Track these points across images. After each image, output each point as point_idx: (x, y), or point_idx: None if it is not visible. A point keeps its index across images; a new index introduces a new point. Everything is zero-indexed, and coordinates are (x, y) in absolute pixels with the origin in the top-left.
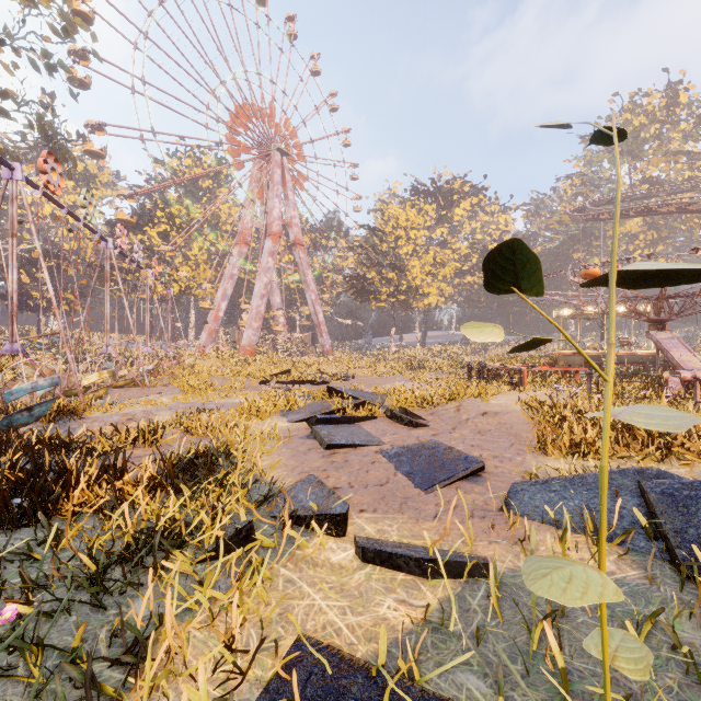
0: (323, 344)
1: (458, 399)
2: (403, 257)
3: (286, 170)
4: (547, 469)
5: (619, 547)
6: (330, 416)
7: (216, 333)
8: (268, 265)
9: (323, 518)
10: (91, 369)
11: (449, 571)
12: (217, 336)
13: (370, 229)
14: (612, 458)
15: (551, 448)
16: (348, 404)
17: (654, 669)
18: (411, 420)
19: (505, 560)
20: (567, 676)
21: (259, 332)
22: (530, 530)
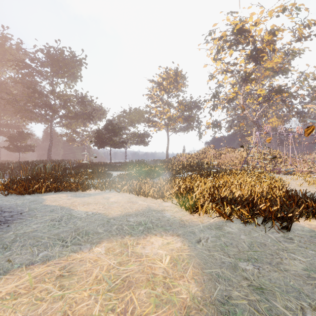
0: None
1: None
2: None
3: None
4: None
5: None
6: None
7: None
8: None
9: None
10: None
11: None
12: None
13: None
14: None
15: None
16: None
17: None
18: None
19: None
20: None
21: None
22: None
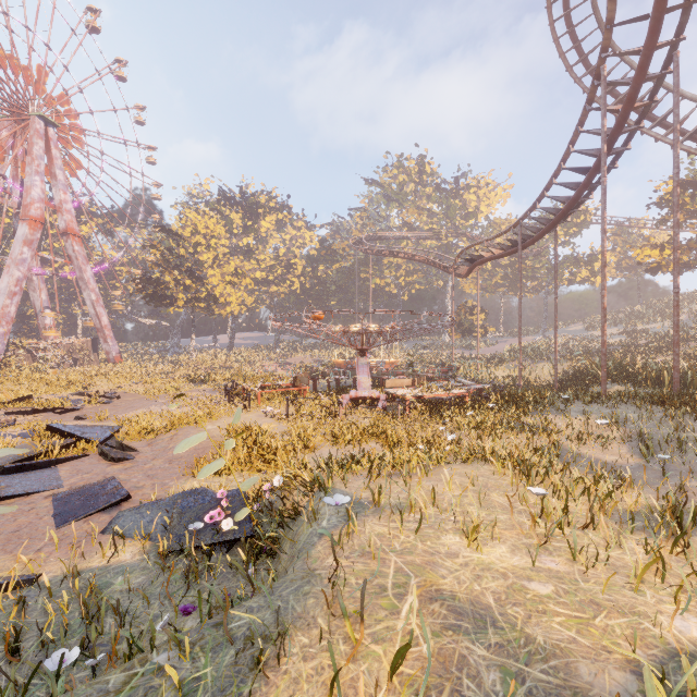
0: (108, 351)
1: (178, 428)
2: (208, 262)
3: (53, 143)
4: (181, 490)
5: (152, 543)
6: (23, 464)
7: None
8: (23, 256)
9: None
10: None
11: (0, 590)
12: None
13: (165, 231)
14: (239, 472)
15: (196, 472)
16: (56, 446)
17: (77, 610)
18: (113, 456)
19: (59, 571)
20: (19, 629)
21: (6, 339)
22: (104, 545)
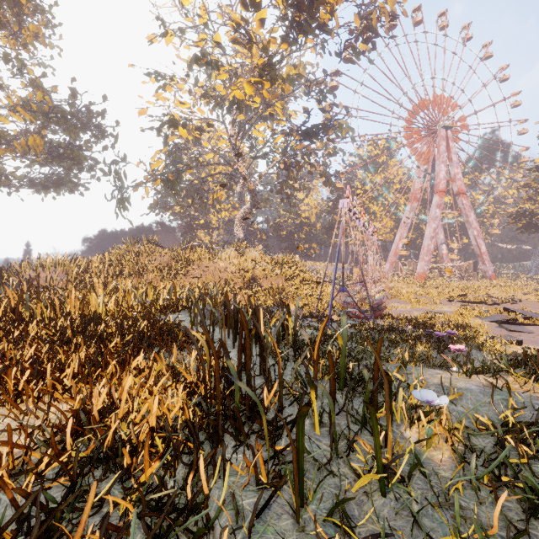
0: (485, 270)
1: None
2: None
3: (450, 139)
4: None
5: None
6: (508, 321)
7: (396, 264)
8: (436, 215)
9: (514, 341)
10: (358, 289)
11: None
12: (397, 266)
13: None
14: None
15: None
16: (519, 317)
17: None
18: None
19: None
20: None
21: (429, 263)
22: None
